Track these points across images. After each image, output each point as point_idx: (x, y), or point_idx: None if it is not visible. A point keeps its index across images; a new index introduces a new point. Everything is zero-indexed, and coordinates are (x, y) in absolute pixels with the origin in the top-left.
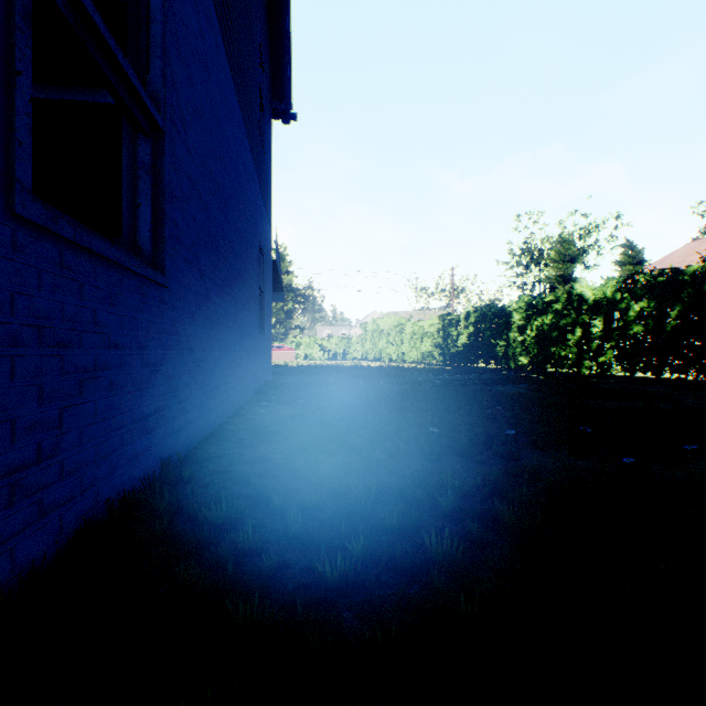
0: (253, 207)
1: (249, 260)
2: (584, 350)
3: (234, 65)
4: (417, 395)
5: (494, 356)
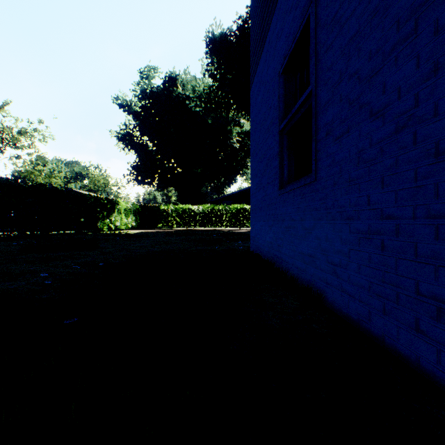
0: None
1: None
2: None
3: None
4: None
5: None
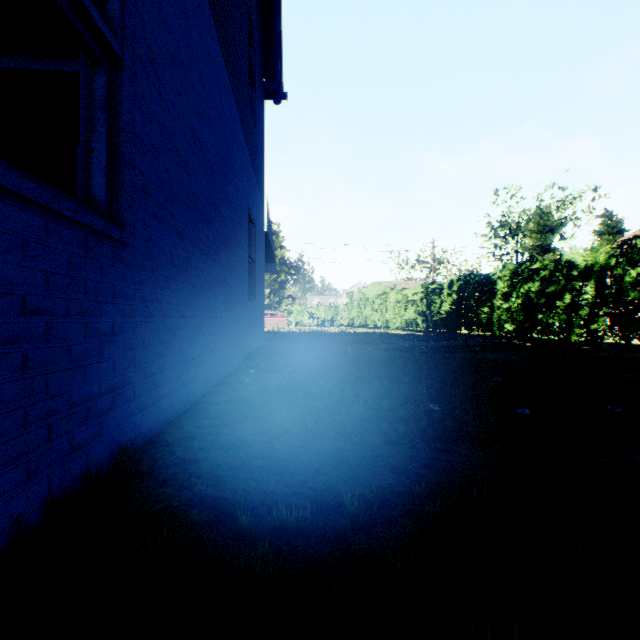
0: (243, 178)
1: (239, 229)
2: (574, 317)
3: (221, 28)
4: (407, 363)
5: (478, 323)
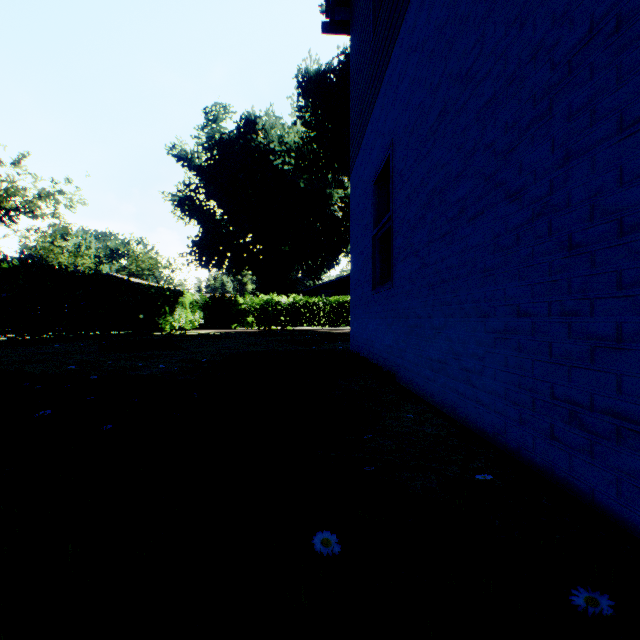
0: None
1: None
2: None
3: None
4: None
5: None
